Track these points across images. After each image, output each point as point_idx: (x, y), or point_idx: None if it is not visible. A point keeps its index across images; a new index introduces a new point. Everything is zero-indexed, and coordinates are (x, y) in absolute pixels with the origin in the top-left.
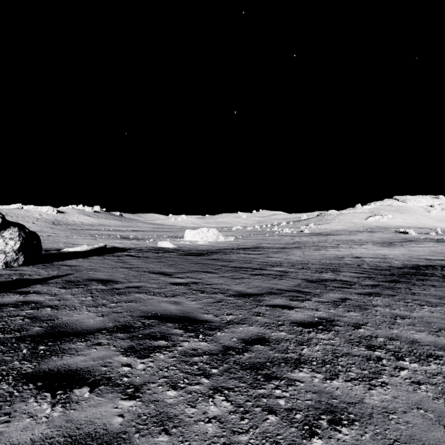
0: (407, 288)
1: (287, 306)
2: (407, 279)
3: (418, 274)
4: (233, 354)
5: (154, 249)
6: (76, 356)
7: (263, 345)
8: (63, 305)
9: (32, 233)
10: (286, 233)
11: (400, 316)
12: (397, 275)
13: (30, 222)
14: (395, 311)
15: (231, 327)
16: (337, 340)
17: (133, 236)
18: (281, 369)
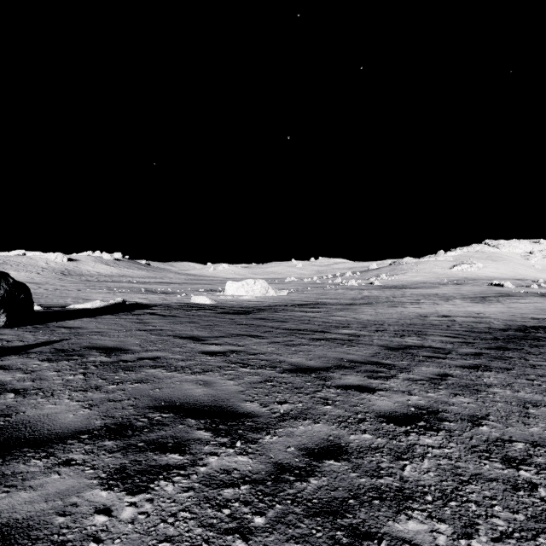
0: (522, 357)
1: (366, 387)
2: (516, 346)
3: (528, 338)
4: (291, 482)
5: (186, 305)
6: (17, 491)
7: (339, 460)
8: (36, 389)
9: (18, 285)
10: (352, 286)
11: (530, 402)
12: (502, 340)
13: (34, 272)
14: (521, 395)
15: (287, 426)
16: (453, 448)
17: (162, 290)
18: (375, 514)
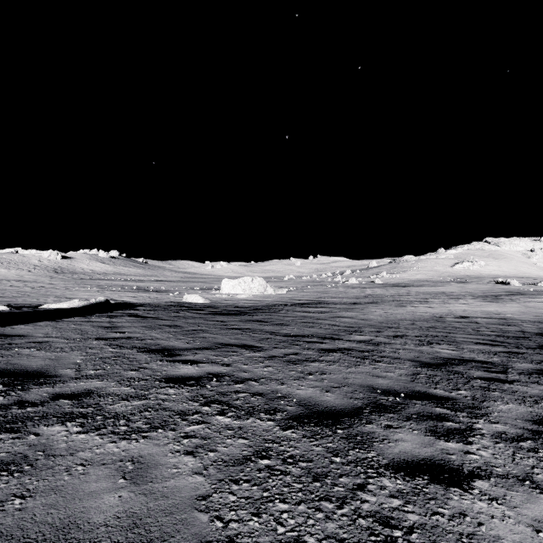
0: None
1: (445, 466)
2: None
3: None
4: None
5: (177, 305)
6: None
7: None
8: None
9: None
10: (353, 284)
11: None
12: None
13: (25, 270)
14: None
15: None
16: None
17: (155, 288)
18: None
